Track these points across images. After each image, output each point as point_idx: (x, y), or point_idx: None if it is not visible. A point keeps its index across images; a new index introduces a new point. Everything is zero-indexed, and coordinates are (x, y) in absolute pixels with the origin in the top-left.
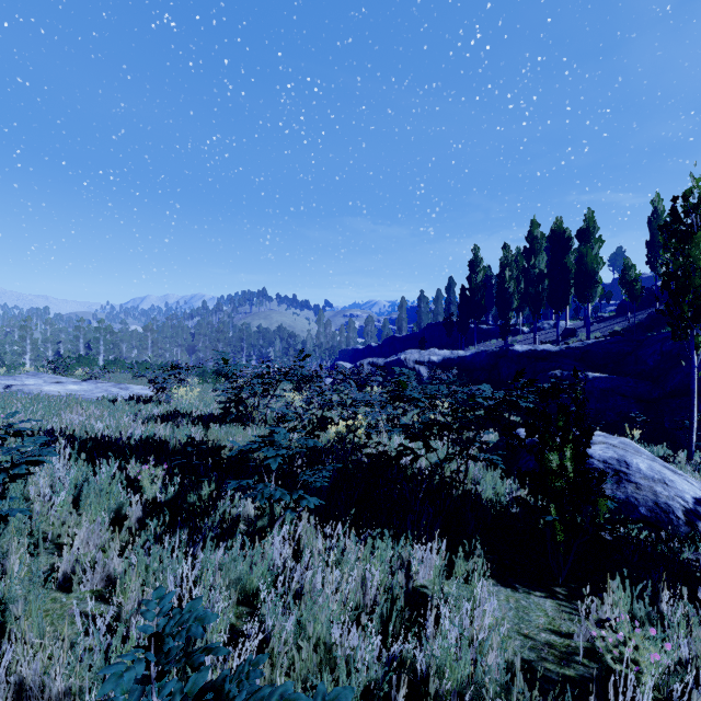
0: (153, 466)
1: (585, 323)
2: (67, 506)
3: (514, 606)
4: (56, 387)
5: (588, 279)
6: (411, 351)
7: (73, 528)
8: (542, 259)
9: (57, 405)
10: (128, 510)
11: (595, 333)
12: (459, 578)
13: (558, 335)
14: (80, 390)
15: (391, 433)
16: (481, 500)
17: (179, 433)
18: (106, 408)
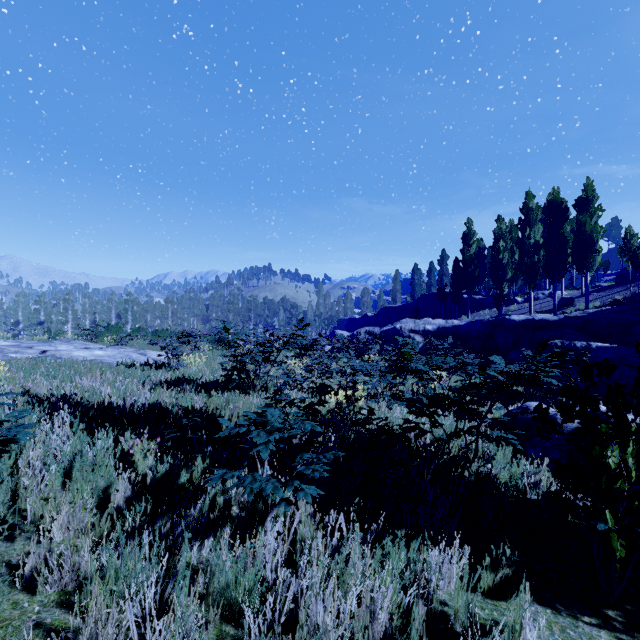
0: (147, 438)
1: (582, 293)
2: (58, 480)
3: (560, 638)
4: (84, 352)
5: (587, 249)
6: (406, 320)
7: (57, 508)
8: (538, 229)
9: (80, 370)
10: (116, 489)
11: (594, 302)
12: (485, 592)
13: (554, 305)
14: (104, 355)
15: (391, 402)
16: (497, 485)
17: (181, 400)
18: (122, 373)
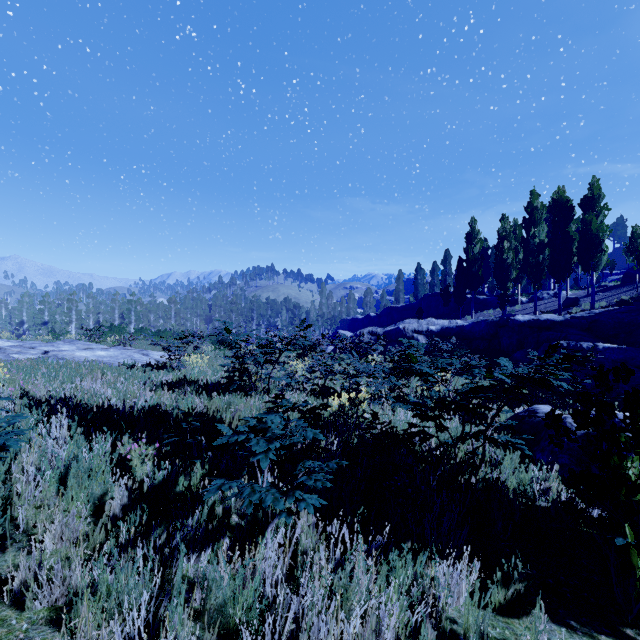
0: (145, 443)
1: (588, 293)
2: (53, 487)
3: None
4: (86, 353)
5: (593, 248)
6: (409, 320)
7: (50, 517)
8: (542, 229)
9: (81, 371)
10: (112, 496)
11: (600, 302)
12: (496, 609)
13: (559, 305)
14: (107, 356)
15: (394, 404)
16: (505, 492)
17: (181, 402)
18: (123, 374)
